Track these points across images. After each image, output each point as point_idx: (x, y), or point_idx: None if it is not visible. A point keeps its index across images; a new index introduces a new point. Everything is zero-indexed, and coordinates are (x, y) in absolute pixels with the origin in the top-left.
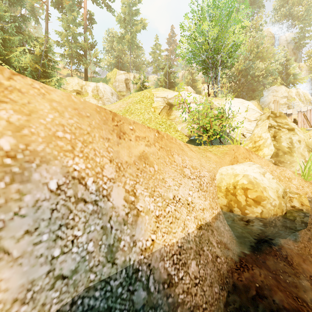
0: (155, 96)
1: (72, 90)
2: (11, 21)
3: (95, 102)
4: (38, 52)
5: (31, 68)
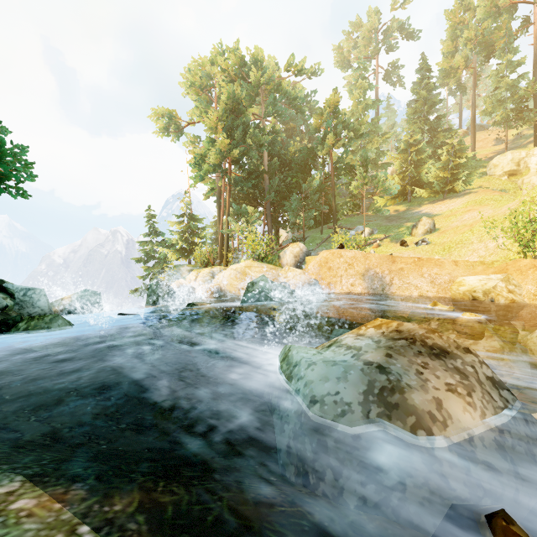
0: None
1: (501, 174)
2: (428, 129)
3: None
4: (445, 158)
5: (439, 177)
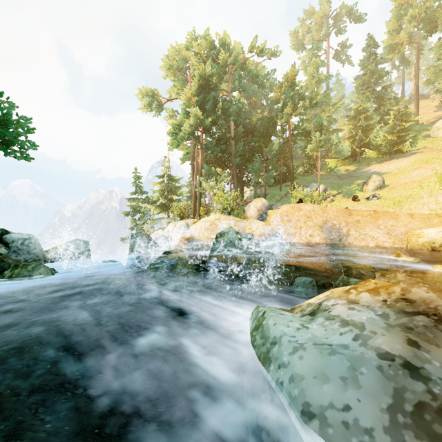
0: None
1: None
2: (375, 98)
3: None
4: (391, 123)
5: (386, 140)
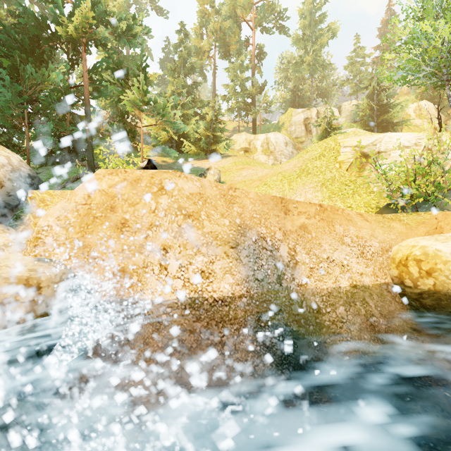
0: (342, 146)
1: (239, 149)
2: (186, 92)
3: (265, 159)
4: (209, 118)
5: (203, 136)
